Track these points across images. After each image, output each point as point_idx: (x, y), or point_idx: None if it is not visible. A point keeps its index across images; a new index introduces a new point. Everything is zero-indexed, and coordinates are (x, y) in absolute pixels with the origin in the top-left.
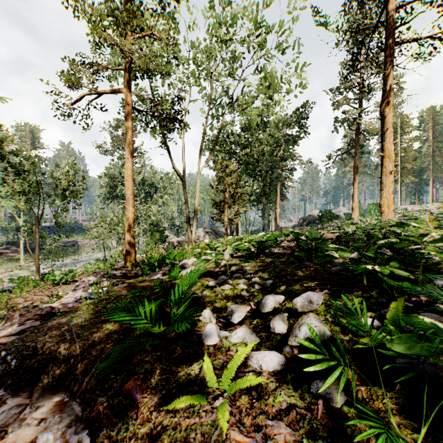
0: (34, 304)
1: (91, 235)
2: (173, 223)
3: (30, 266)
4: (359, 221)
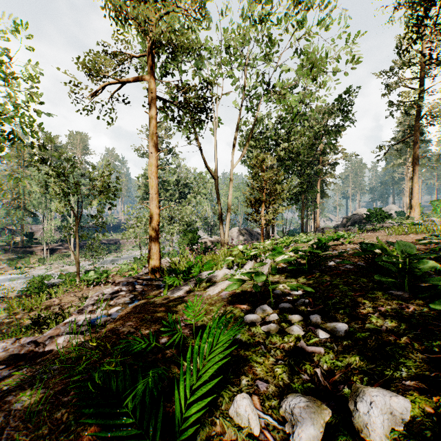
0: (66, 306)
1: (128, 235)
2: (206, 222)
3: None
4: (421, 221)
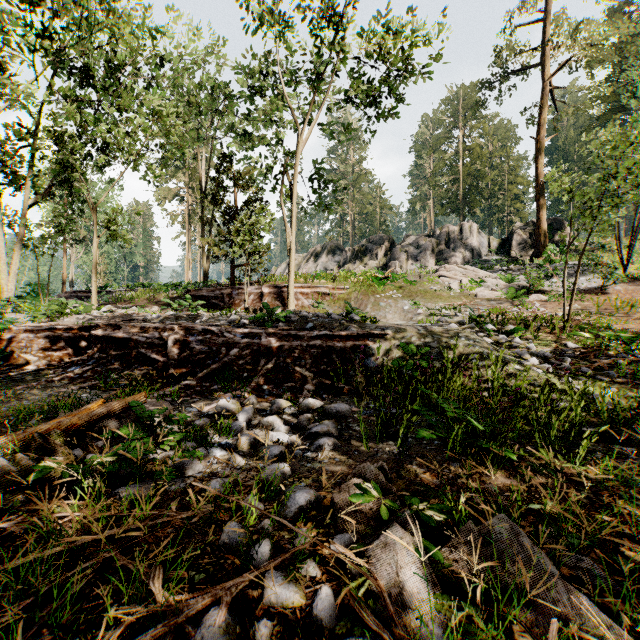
0: None
1: None
2: None
3: None
4: None
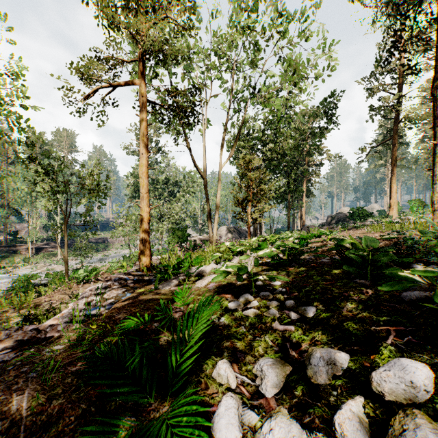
0: (56, 304)
1: (117, 233)
2: (196, 221)
3: None
4: (399, 219)
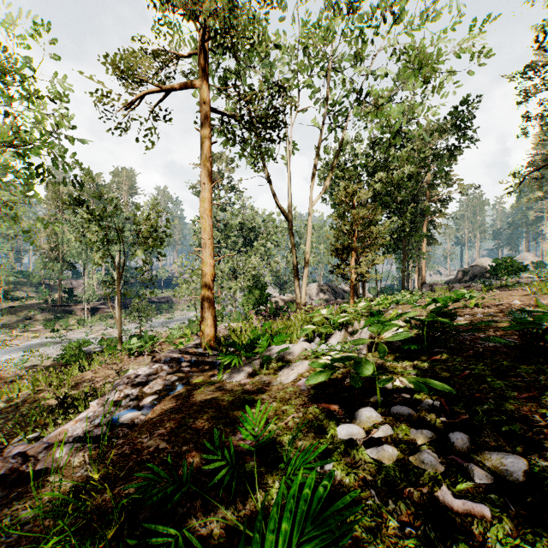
0: (101, 383)
1: (181, 292)
2: (278, 276)
3: (123, 325)
4: None
